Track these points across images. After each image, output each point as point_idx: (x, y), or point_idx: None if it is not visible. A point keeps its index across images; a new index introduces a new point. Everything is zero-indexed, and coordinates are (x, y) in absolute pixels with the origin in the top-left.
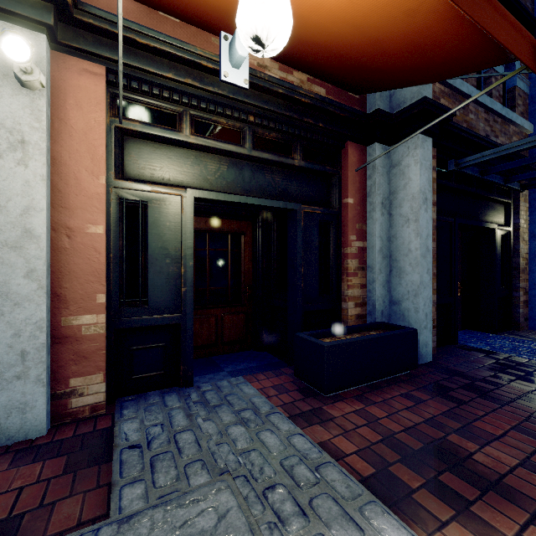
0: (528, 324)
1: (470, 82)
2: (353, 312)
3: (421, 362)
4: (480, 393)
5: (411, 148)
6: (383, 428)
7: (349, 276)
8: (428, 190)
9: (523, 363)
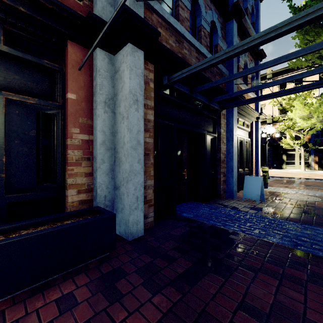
0: (226, 195)
1: (184, 26)
2: (75, 199)
3: (131, 238)
4: (152, 274)
5: (125, 56)
6: None
7: (70, 166)
8: (139, 93)
9: (208, 228)
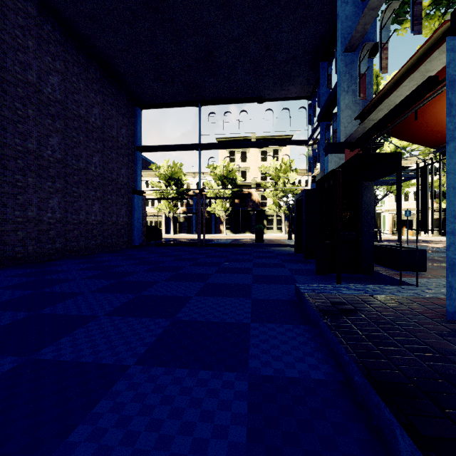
0: None
1: None
2: None
3: None
4: None
5: None
6: None
7: None
8: None
9: None
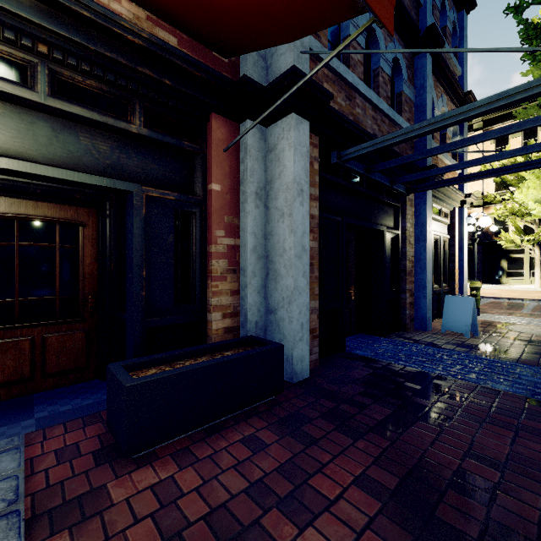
0: (414, 325)
1: (357, 74)
2: (219, 325)
3: (296, 380)
4: (341, 420)
5: (286, 130)
6: (181, 513)
7: (214, 281)
8: (304, 180)
9: (398, 370)
